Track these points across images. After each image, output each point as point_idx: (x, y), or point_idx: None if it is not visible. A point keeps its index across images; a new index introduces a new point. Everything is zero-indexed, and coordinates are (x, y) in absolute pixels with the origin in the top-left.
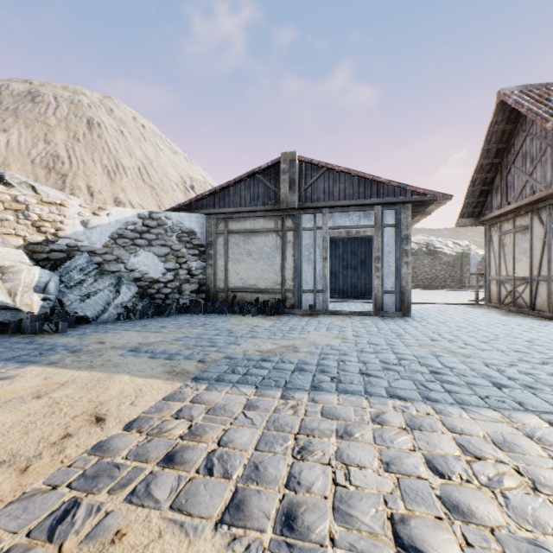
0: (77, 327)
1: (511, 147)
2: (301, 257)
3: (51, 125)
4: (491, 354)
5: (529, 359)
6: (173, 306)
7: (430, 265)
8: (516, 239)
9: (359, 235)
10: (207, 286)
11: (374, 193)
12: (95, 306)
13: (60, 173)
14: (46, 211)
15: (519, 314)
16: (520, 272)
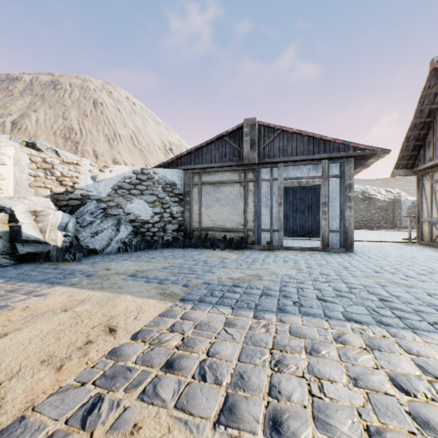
0: (89, 257)
1: None
2: (260, 203)
3: (67, 106)
4: (431, 285)
5: None
6: (159, 241)
7: (366, 209)
8: None
9: (308, 184)
10: (185, 226)
11: (321, 150)
12: (101, 241)
13: (74, 141)
14: (66, 169)
15: None
16: None
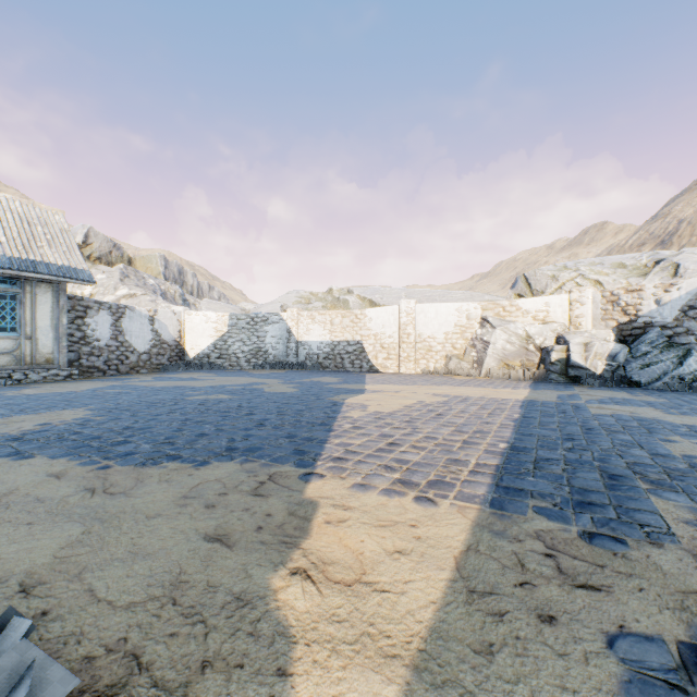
0: (621, 387)
1: None
2: None
3: None
4: None
5: None
6: None
7: None
8: None
9: None
10: None
11: None
12: (650, 374)
13: None
14: (629, 298)
15: None
16: None
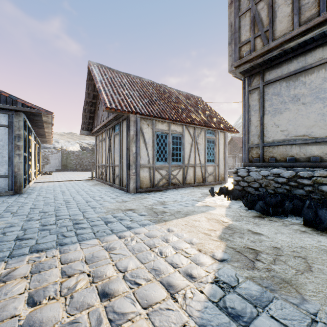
0: None
1: (99, 95)
2: None
3: None
4: (13, 219)
5: (36, 217)
6: None
7: (91, 157)
8: (103, 145)
9: None
10: None
11: None
12: None
13: None
14: None
15: (101, 184)
16: (104, 162)
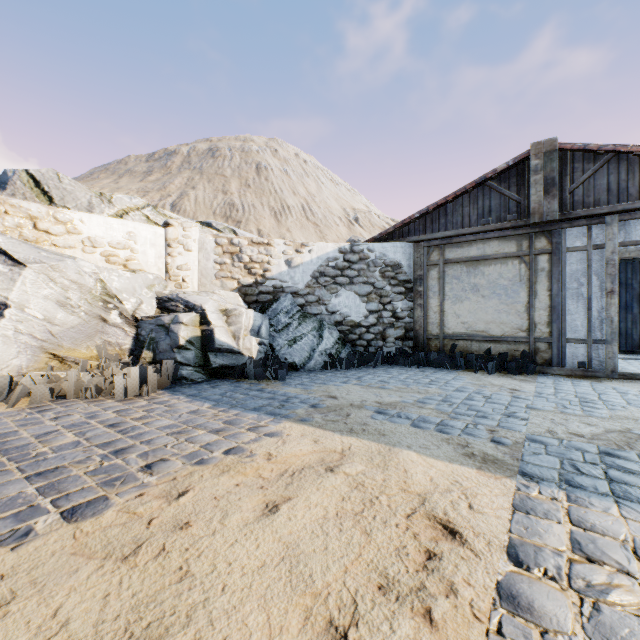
0: (289, 374)
1: None
2: (564, 292)
3: (227, 176)
4: None
5: None
6: (378, 355)
7: None
8: None
9: None
10: (415, 332)
11: None
12: (301, 352)
13: (235, 220)
14: (255, 252)
15: None
16: None
